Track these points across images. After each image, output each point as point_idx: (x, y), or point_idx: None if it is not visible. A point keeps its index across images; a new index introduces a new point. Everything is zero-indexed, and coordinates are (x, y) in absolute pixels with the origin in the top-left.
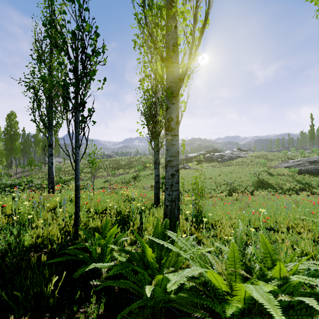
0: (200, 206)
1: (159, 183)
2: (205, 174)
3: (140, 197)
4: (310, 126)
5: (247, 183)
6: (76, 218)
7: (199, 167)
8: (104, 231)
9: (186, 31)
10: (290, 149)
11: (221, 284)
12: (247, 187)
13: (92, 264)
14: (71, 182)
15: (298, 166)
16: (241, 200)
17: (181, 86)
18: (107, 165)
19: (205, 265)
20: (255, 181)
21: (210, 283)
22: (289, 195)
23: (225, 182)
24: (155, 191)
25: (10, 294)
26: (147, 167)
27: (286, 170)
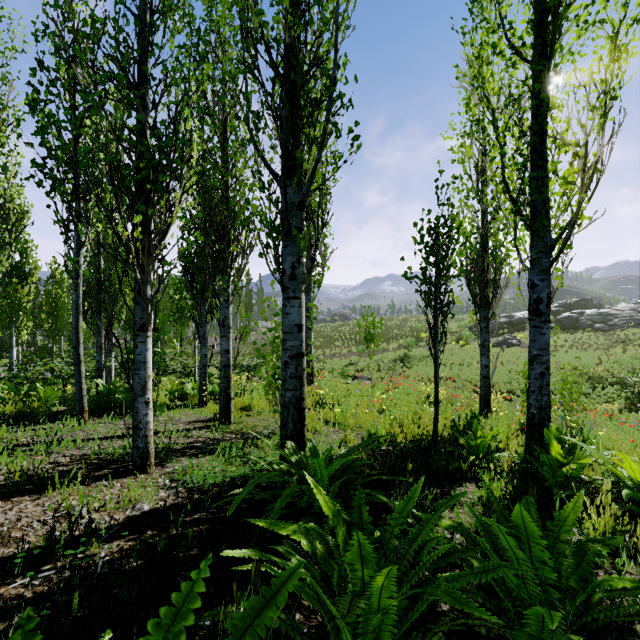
0: (575, 421)
1: (489, 379)
2: (560, 359)
3: (447, 398)
4: None
5: None
6: (436, 416)
7: None
8: (477, 432)
9: (569, 196)
10: None
11: (636, 474)
12: None
13: (497, 453)
14: None
15: None
16: None
17: (557, 258)
18: (347, 335)
19: (613, 472)
20: None
21: (622, 480)
22: None
23: (617, 380)
24: (482, 391)
25: (435, 465)
26: (421, 340)
27: None
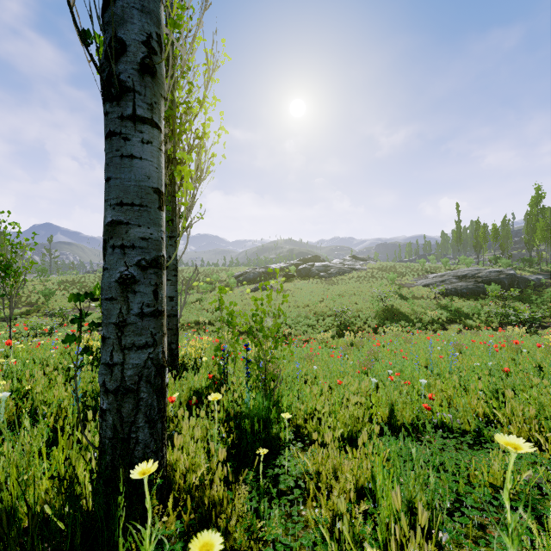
0: (271, 374)
1: (176, 318)
2: (297, 299)
3: None
4: (455, 222)
5: (368, 312)
6: None
7: (287, 287)
8: None
9: None
10: (429, 257)
11: None
12: (368, 320)
13: None
14: (19, 320)
15: (442, 284)
16: (360, 344)
17: None
18: None
19: None
20: (381, 309)
21: None
22: (433, 331)
23: (332, 312)
24: None
25: None
26: (193, 288)
27: (426, 291)
